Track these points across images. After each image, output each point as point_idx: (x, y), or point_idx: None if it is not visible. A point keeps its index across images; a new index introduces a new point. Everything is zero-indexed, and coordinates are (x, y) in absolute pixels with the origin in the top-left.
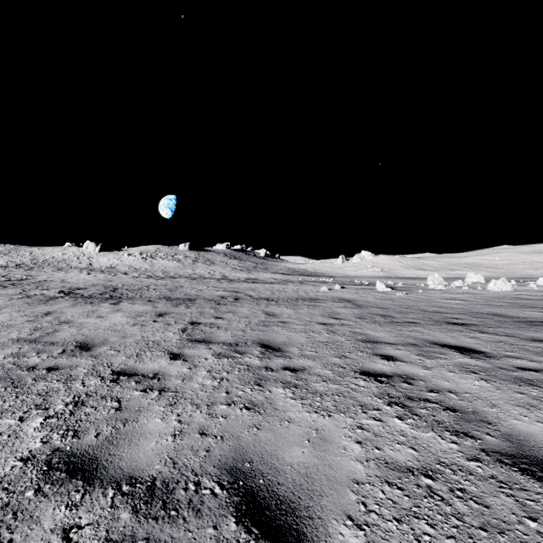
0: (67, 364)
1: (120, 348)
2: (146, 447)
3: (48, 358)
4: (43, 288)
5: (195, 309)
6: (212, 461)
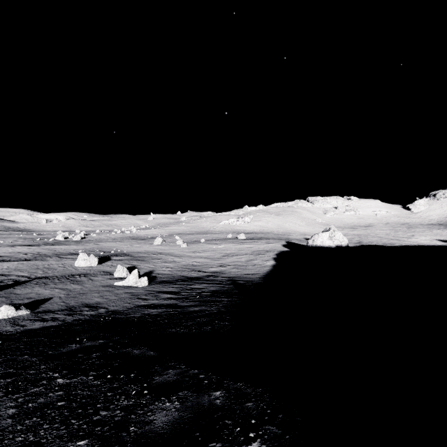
0: None
1: None
2: None
3: None
4: None
5: None
6: None
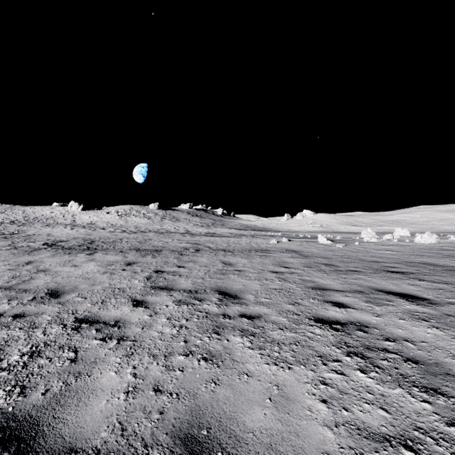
0: (34, 311)
1: (88, 295)
2: (95, 408)
3: (18, 305)
4: (30, 240)
5: (160, 259)
6: (165, 426)
